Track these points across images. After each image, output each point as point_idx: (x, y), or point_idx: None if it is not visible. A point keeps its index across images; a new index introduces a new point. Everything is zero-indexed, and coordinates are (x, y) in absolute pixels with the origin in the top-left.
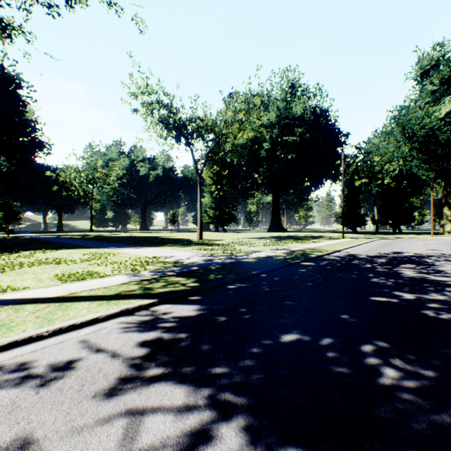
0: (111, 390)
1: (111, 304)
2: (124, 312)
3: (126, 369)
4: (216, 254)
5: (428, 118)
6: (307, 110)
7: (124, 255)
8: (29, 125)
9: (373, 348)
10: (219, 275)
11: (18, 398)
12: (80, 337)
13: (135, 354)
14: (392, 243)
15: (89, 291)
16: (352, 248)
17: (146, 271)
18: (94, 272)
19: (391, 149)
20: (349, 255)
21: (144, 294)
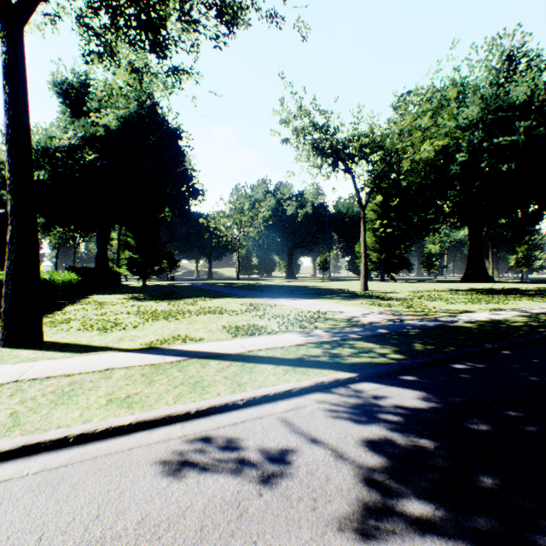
0: (361, 525)
1: (299, 372)
2: (318, 386)
3: (365, 488)
4: (400, 311)
5: None
6: (539, 90)
7: (282, 307)
8: (187, 174)
9: None
10: (428, 345)
11: (240, 496)
12: (279, 415)
13: (366, 462)
14: None
15: (266, 350)
16: None
17: (319, 330)
18: (259, 326)
19: None
20: None
21: (333, 364)
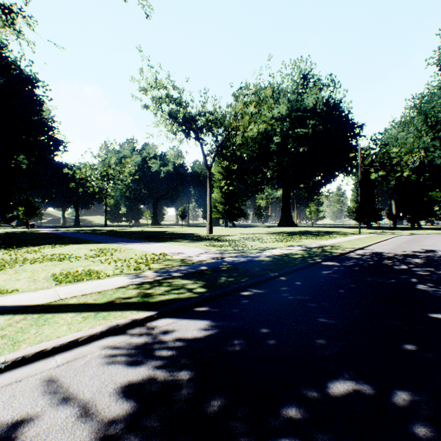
0: None
1: (99, 317)
2: (112, 330)
3: None
4: (226, 250)
5: None
6: (320, 102)
7: (131, 251)
8: (46, 123)
9: None
10: (231, 277)
11: None
12: (46, 373)
13: (111, 414)
14: (417, 239)
15: (80, 297)
16: (374, 245)
17: (149, 271)
18: (95, 271)
19: (411, 140)
20: (374, 253)
21: (141, 304)
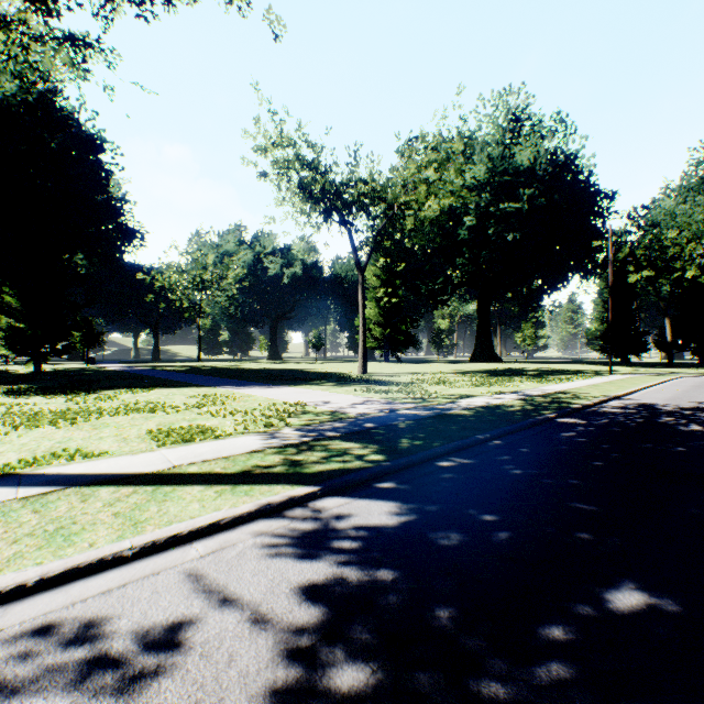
0: None
1: (239, 492)
2: (263, 511)
3: (284, 663)
4: (397, 399)
5: None
6: (541, 158)
7: (249, 399)
8: (114, 205)
9: None
10: (417, 439)
11: None
12: (188, 565)
13: (297, 620)
14: None
15: (201, 464)
16: (640, 392)
17: (289, 429)
18: (207, 427)
19: (699, 217)
20: (642, 406)
21: (293, 475)
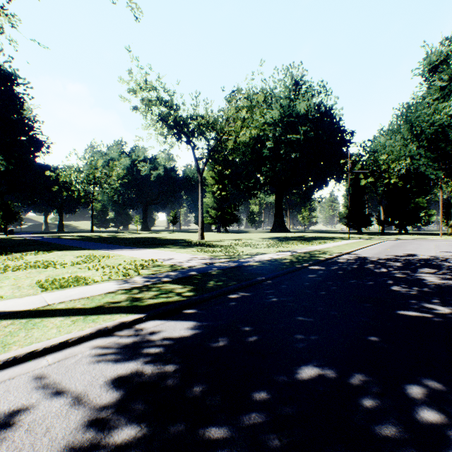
0: None
1: (89, 320)
2: (102, 332)
3: (84, 430)
4: (217, 256)
5: (437, 115)
6: (311, 108)
7: (119, 257)
8: (26, 123)
9: (423, 392)
10: (219, 281)
11: None
12: (38, 371)
13: (102, 401)
14: (401, 244)
15: (68, 302)
16: (361, 250)
17: (138, 277)
18: (82, 277)
19: (398, 148)
20: (359, 258)
21: (130, 307)
